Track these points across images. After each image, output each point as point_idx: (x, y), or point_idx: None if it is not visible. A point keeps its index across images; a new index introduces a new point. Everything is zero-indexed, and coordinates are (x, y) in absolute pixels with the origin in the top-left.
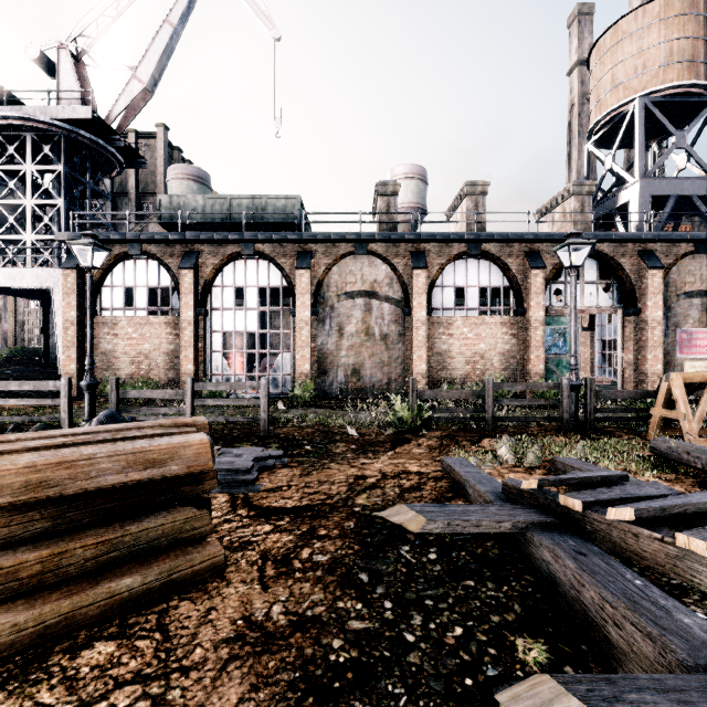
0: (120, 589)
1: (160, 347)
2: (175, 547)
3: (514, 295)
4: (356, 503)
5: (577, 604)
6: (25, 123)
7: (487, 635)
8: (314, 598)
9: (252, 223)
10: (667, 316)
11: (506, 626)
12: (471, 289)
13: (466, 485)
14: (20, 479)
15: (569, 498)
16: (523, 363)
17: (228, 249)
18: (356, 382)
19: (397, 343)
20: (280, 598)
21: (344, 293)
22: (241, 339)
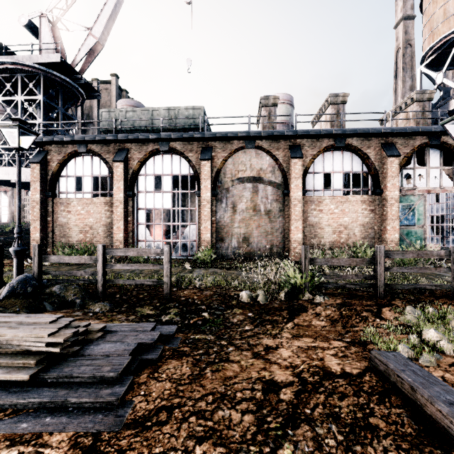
0: None
1: (101, 220)
2: None
3: (372, 179)
4: None
5: None
6: (16, 66)
7: None
8: None
9: (168, 128)
10: None
11: None
12: (336, 175)
13: None
14: None
15: None
16: (379, 233)
17: (149, 146)
18: (246, 247)
19: (278, 217)
20: None
21: (236, 178)
22: (165, 216)
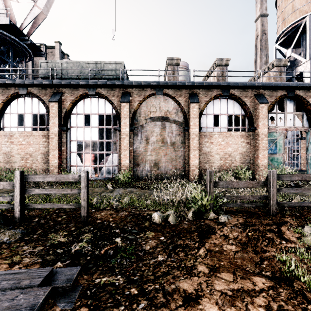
0: None
1: (39, 149)
2: None
3: (247, 120)
4: None
5: None
6: None
7: None
8: None
9: (95, 77)
10: None
11: None
12: (223, 116)
13: None
14: None
15: None
16: (253, 159)
17: (80, 91)
18: (156, 170)
19: (180, 147)
20: None
21: (149, 118)
22: (96, 147)
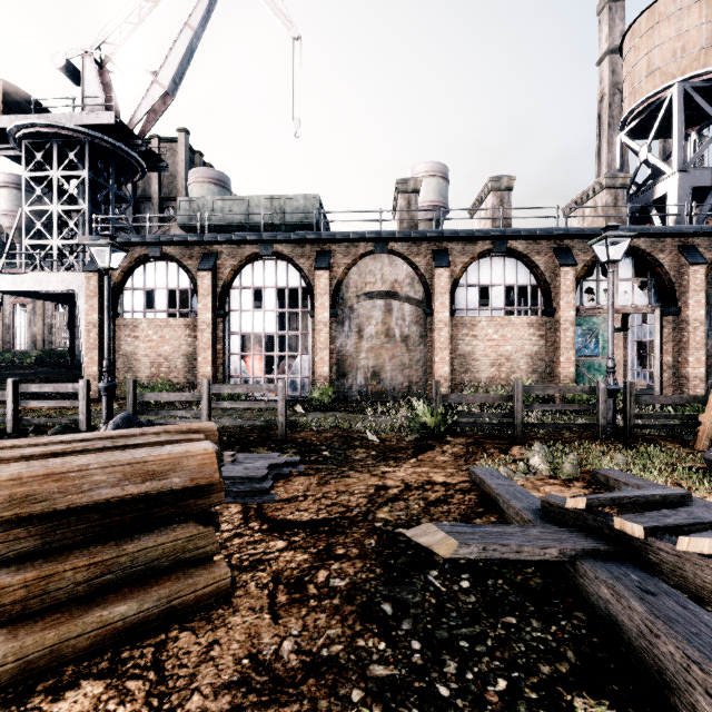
0: (114, 617)
1: (180, 349)
2: (176, 568)
3: (542, 294)
4: (377, 517)
5: (648, 657)
6: (52, 130)
7: (538, 692)
8: (330, 633)
9: (270, 224)
10: (711, 315)
11: (560, 681)
12: (496, 289)
13: (499, 500)
14: (3, 493)
15: (627, 522)
16: (551, 366)
17: (246, 250)
18: (376, 385)
19: (418, 344)
20: (291, 631)
21: (363, 293)
22: (260, 341)
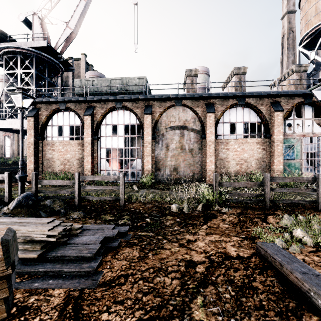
0: None
1: (75, 156)
2: None
3: (263, 127)
4: (193, 318)
5: None
6: (16, 49)
7: None
8: None
9: (121, 92)
10: None
11: None
12: (239, 124)
13: (316, 298)
14: None
15: None
16: (269, 165)
17: (108, 105)
18: (175, 175)
19: (197, 153)
20: None
21: (169, 127)
22: (119, 153)
